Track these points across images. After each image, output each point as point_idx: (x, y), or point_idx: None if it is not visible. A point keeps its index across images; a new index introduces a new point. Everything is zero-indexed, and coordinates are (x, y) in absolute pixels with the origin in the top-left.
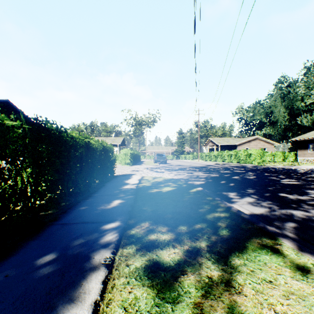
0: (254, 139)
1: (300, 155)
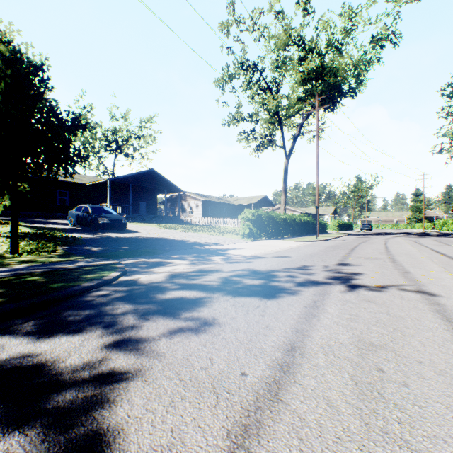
0: None
1: None
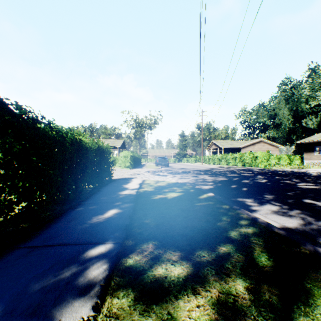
0: (258, 142)
1: (306, 158)
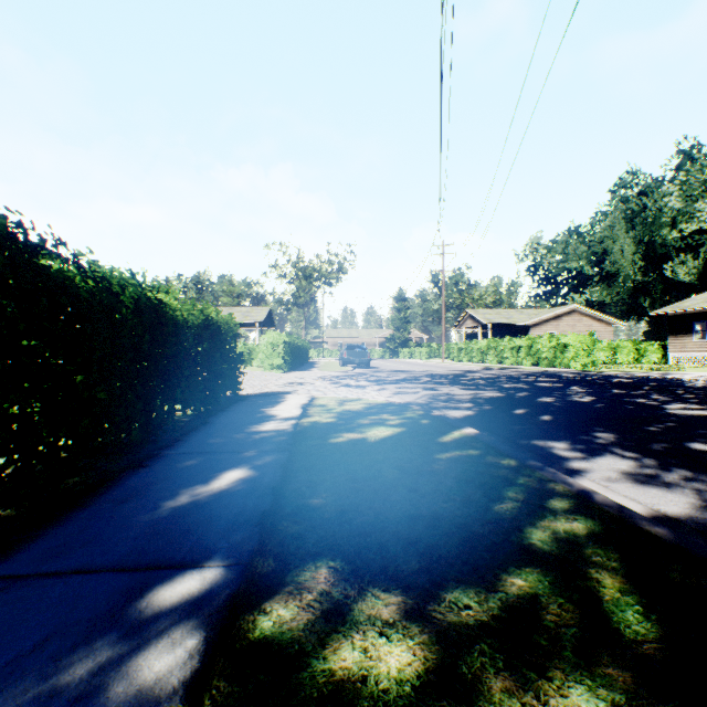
0: (568, 312)
1: (674, 349)
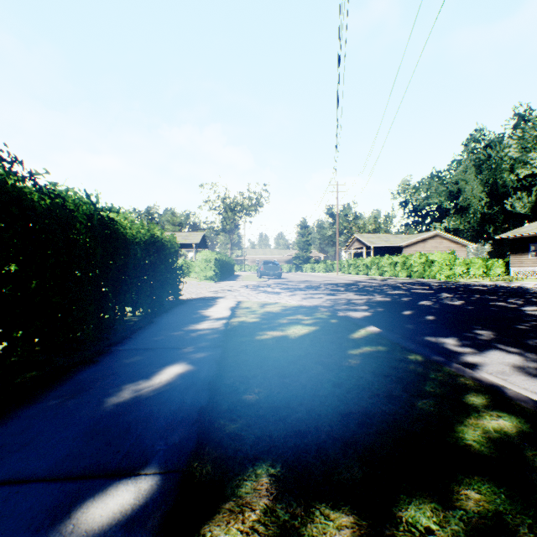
0: (432, 237)
1: (514, 264)
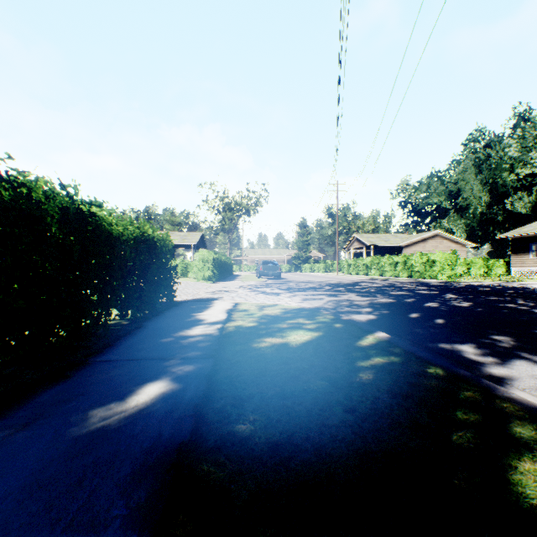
0: (432, 236)
1: (515, 264)
